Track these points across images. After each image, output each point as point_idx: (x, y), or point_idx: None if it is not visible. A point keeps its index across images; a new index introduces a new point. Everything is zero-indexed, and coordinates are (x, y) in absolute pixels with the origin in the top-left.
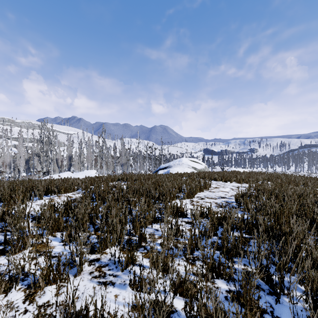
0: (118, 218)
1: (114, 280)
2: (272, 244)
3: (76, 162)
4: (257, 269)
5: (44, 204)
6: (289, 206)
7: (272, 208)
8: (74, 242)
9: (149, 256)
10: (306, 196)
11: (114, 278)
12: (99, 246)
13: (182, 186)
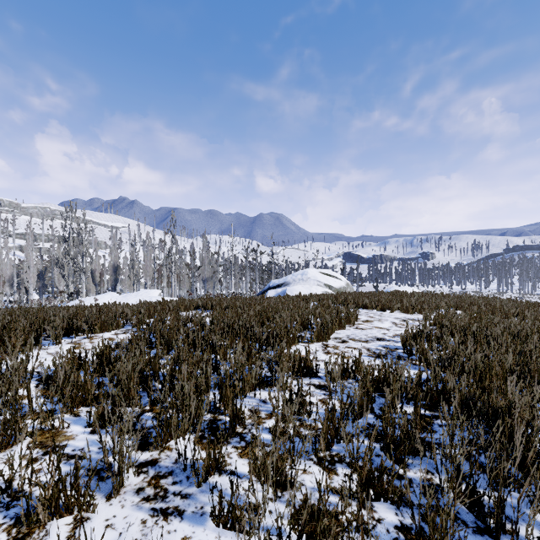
0: (192, 382)
1: (182, 506)
2: (476, 432)
3: (125, 276)
4: (451, 481)
5: (60, 354)
6: (501, 358)
7: (470, 362)
8: (111, 426)
9: (249, 463)
10: (525, 337)
11: (183, 501)
12: (157, 436)
13: (308, 318)
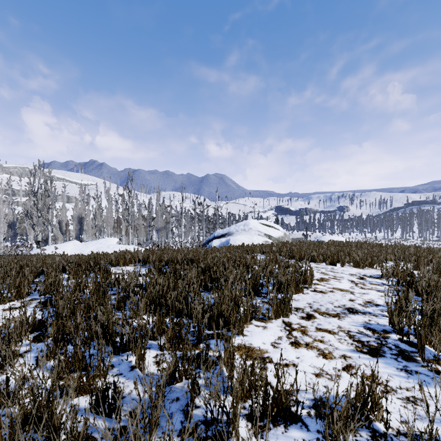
0: None
1: None
2: None
3: (89, 226)
4: None
5: None
6: None
7: None
8: None
9: None
10: None
11: None
12: None
13: (258, 280)
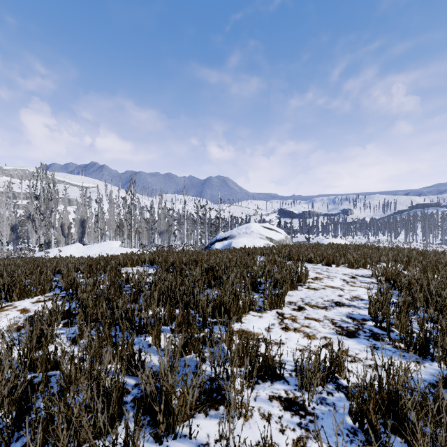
0: None
1: None
2: None
3: (91, 229)
4: None
5: None
6: None
7: None
8: None
9: None
10: None
11: None
12: None
13: (257, 278)
